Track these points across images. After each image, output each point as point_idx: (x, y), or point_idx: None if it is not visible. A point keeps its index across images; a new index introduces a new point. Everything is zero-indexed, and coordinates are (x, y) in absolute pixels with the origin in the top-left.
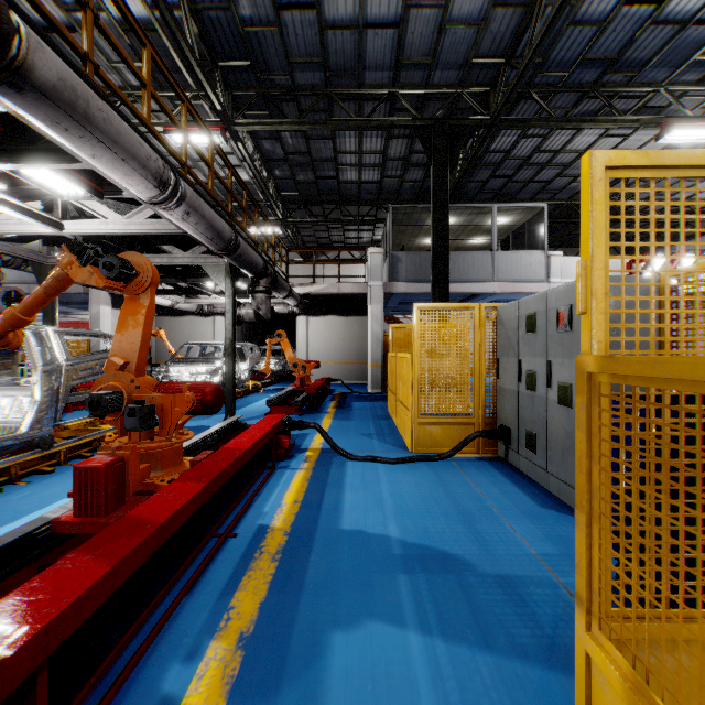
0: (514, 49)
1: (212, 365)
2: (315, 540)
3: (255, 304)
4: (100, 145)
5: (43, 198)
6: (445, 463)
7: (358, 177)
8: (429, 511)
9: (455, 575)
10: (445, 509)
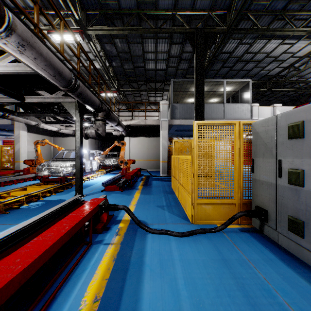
0: None
1: (74, 162)
2: None
3: (95, 127)
4: None
5: None
6: (219, 235)
7: (155, 67)
8: None
9: None
10: None
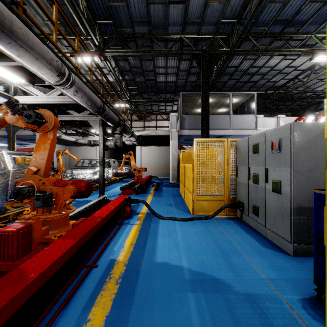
0: (242, 14)
1: (94, 169)
2: (141, 269)
3: (114, 140)
4: (22, 49)
5: (3, 84)
6: (210, 220)
7: (165, 80)
8: (203, 250)
9: (221, 294)
10: (212, 248)
